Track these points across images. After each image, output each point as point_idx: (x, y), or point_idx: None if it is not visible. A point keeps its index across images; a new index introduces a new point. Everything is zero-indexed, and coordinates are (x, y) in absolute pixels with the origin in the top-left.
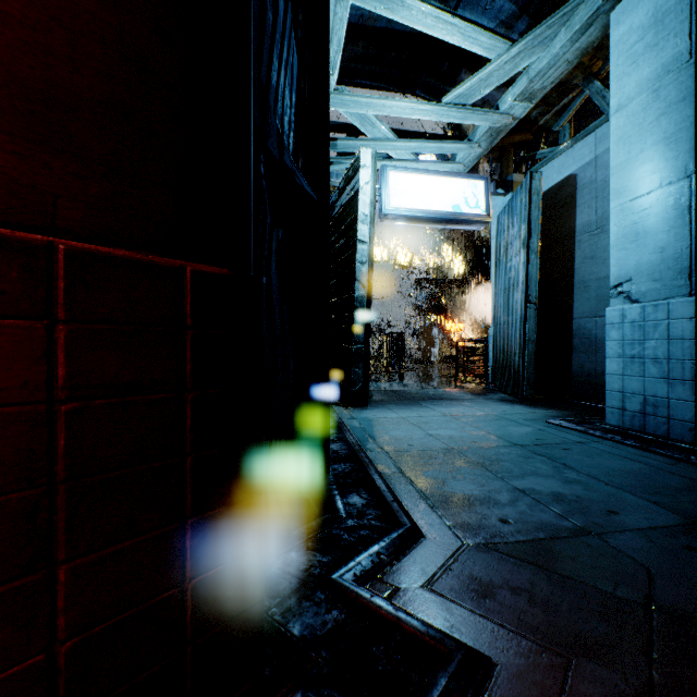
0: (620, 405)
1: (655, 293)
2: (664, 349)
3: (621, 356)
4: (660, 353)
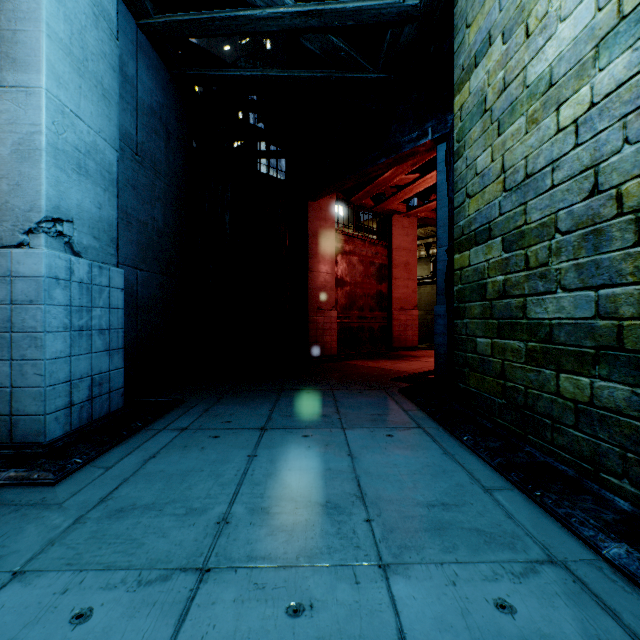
0: (68, 401)
1: (96, 253)
2: (108, 318)
3: (70, 329)
4: (105, 323)
